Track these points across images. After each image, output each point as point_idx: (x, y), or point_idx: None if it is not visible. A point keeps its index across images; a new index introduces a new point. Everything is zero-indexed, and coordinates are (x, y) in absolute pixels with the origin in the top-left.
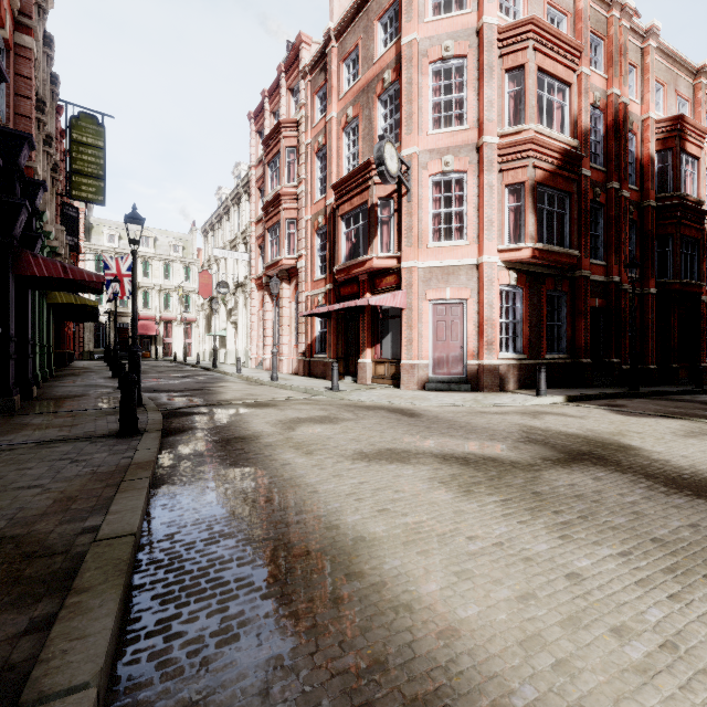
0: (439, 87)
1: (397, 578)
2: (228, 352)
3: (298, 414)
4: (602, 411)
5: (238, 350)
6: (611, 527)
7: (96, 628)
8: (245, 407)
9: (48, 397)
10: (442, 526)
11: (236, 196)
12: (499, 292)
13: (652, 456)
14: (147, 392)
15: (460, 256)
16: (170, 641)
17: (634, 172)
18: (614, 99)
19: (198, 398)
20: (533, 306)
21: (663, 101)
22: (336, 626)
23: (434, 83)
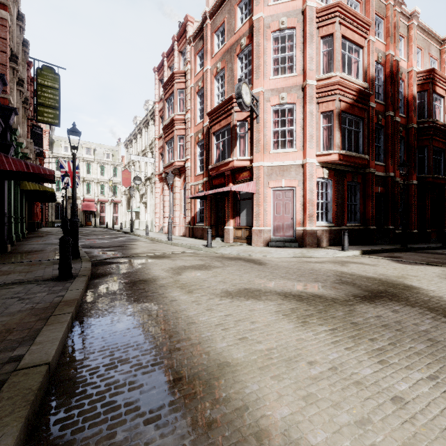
0: (277, 48)
1: (256, 402)
2: (140, 222)
3: (184, 263)
4: (387, 261)
5: (147, 221)
6: (416, 353)
7: None
8: (149, 258)
9: (17, 251)
10: (288, 352)
11: (146, 121)
12: (317, 182)
13: (429, 294)
14: (85, 248)
15: (291, 159)
16: None
17: (403, 106)
18: (390, 58)
19: (118, 252)
20: (338, 192)
21: (421, 60)
22: None
23: (274, 45)
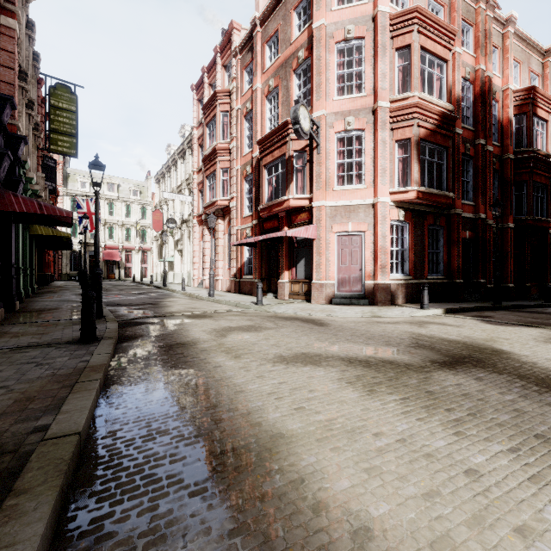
0: (342, 63)
1: (313, 475)
2: (175, 274)
3: (229, 324)
4: (474, 321)
5: (183, 273)
6: (498, 424)
7: (27, 534)
8: (187, 318)
9: (28, 310)
10: (351, 423)
11: (182, 151)
12: (390, 226)
13: (521, 359)
14: (109, 306)
15: (359, 197)
16: (101, 542)
17: (496, 132)
18: (481, 74)
19: (149, 310)
20: (417, 237)
21: (519, 75)
22: (257, 526)
23: (339, 59)
